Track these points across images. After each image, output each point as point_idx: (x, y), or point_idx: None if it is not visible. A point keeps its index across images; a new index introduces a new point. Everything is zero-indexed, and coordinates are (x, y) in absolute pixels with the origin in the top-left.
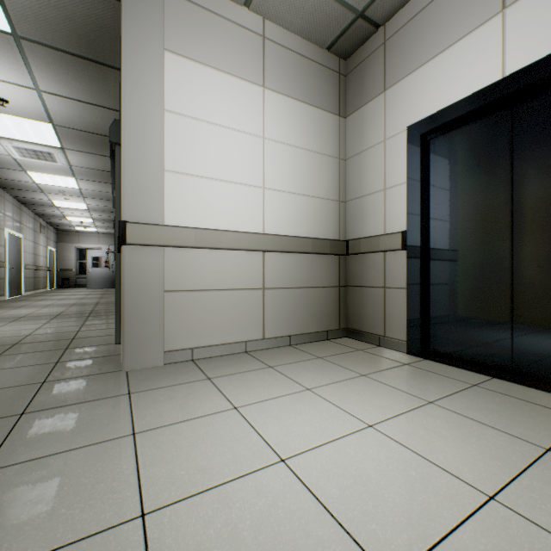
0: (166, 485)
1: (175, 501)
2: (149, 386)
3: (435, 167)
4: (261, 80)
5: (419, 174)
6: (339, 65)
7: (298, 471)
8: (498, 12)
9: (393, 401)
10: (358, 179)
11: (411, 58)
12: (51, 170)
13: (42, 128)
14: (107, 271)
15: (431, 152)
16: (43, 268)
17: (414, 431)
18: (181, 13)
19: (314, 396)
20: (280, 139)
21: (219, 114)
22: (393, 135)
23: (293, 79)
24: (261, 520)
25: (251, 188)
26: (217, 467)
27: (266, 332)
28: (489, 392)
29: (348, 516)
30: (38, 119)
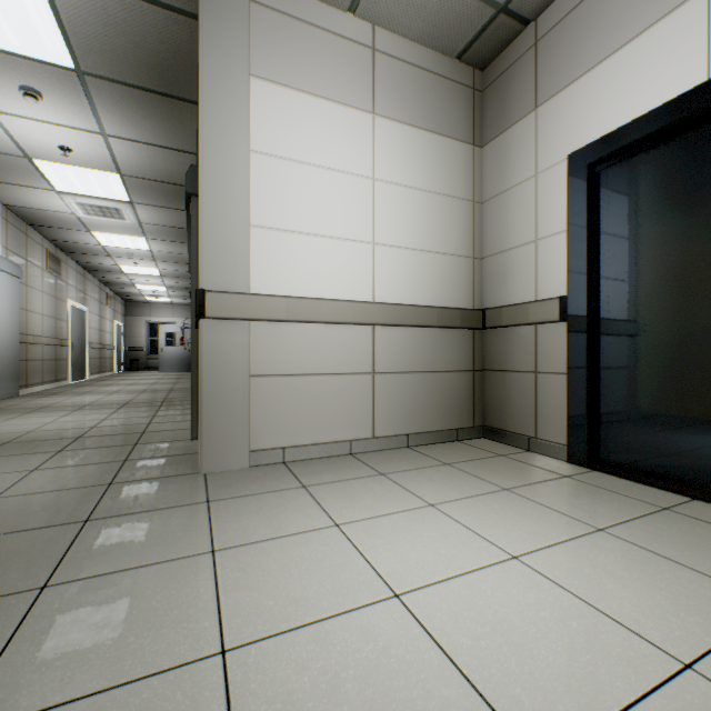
0: (251, 616)
1: (261, 637)
2: (231, 493)
3: (607, 208)
4: (370, 105)
5: (585, 218)
6: (473, 77)
7: (416, 611)
8: None
9: (547, 526)
10: (499, 228)
11: (574, 62)
12: (118, 230)
13: (109, 180)
14: (182, 350)
15: (602, 188)
16: (110, 346)
17: (576, 568)
18: (270, 28)
19: (439, 514)
20: (394, 180)
21: (316, 152)
22: (548, 167)
23: (411, 101)
24: (368, 670)
25: (358, 245)
26: (313, 598)
27: (376, 429)
28: (687, 519)
29: (482, 674)
30: (104, 169)
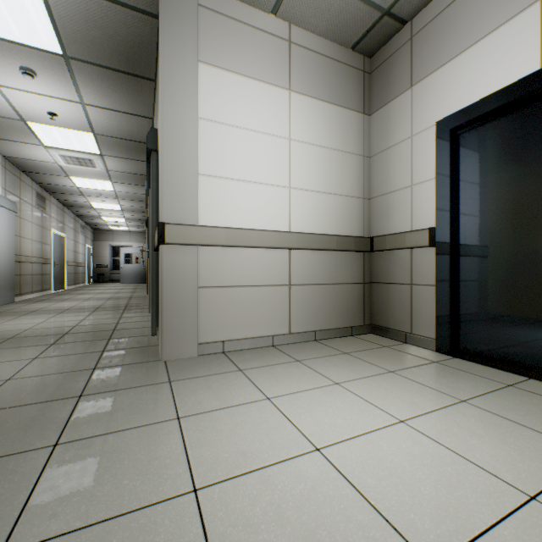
0: (212, 465)
1: (222, 480)
2: (186, 375)
3: (465, 162)
4: (287, 83)
5: (448, 169)
6: (364, 63)
7: (333, 460)
8: (535, 0)
9: (424, 398)
10: (383, 176)
11: (440, 53)
12: (90, 175)
13: (85, 137)
14: (137, 267)
15: (461, 147)
16: (82, 264)
17: (447, 429)
18: (213, 26)
19: (343, 390)
20: (305, 140)
21: (247, 119)
22: (421, 131)
23: (318, 80)
24: (302, 502)
25: (278, 189)
26: (256, 452)
27: (292, 327)
28: (526, 393)
29: (385, 504)
30: (81, 129)
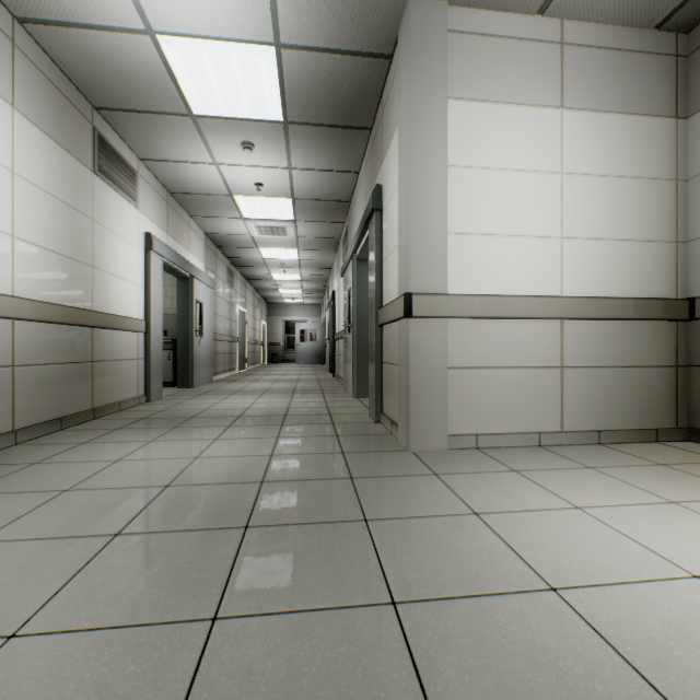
0: (555, 568)
1: (579, 585)
2: (449, 469)
3: None
4: (557, 100)
5: None
6: (675, 43)
7: None
8: None
9: None
10: None
11: None
12: (279, 244)
13: (283, 204)
14: (313, 345)
15: None
16: (259, 342)
17: None
18: (463, 51)
19: (689, 512)
20: (583, 171)
21: (505, 157)
22: None
23: (602, 86)
24: None
25: (545, 241)
26: (605, 564)
27: (564, 424)
28: None
29: None
30: (282, 196)
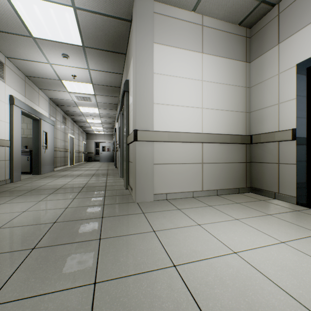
0: (179, 255)
1: (186, 262)
2: (151, 210)
3: None
4: (201, 49)
5: (305, 93)
6: (246, 32)
7: (245, 259)
8: None
9: (294, 231)
10: (259, 98)
11: (299, 21)
12: (88, 105)
13: (87, 86)
14: (108, 153)
15: None
16: (81, 152)
17: None
18: (161, 22)
19: (241, 223)
20: (211, 80)
21: (179, 71)
22: (285, 70)
23: (218, 45)
24: (233, 277)
25: (196, 109)
26: (201, 251)
27: (203, 187)
28: None
29: (283, 284)
30: (86, 82)
